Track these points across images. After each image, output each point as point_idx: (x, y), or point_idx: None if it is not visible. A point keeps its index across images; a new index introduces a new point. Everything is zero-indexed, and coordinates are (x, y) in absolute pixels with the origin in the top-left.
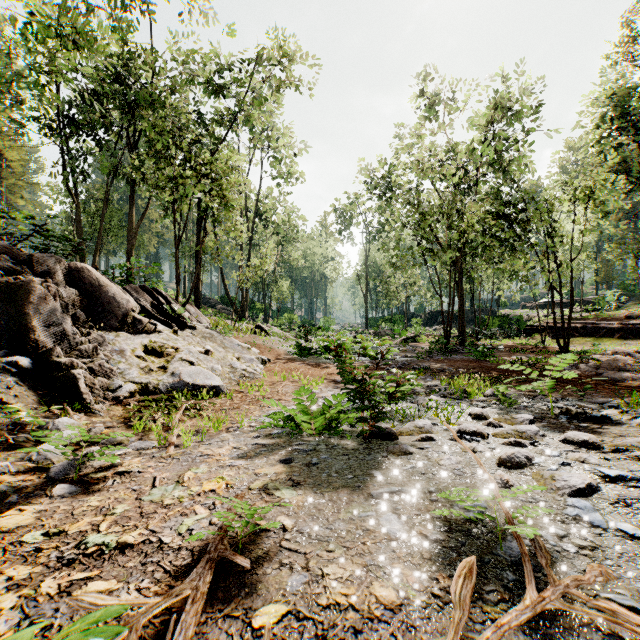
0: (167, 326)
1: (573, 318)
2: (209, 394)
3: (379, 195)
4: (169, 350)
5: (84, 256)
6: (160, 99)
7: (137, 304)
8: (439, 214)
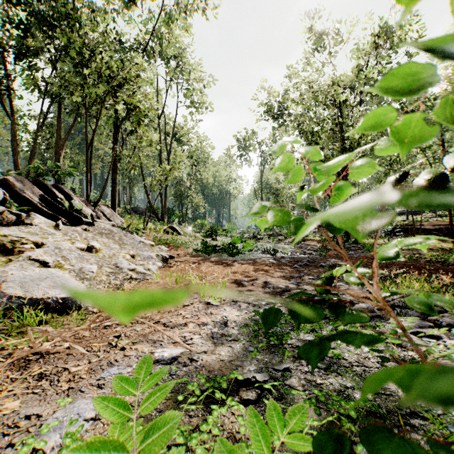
0: (55, 220)
1: (431, 221)
2: (48, 313)
3: (274, 119)
4: (26, 246)
5: (19, 166)
6: (78, 19)
7: (5, 192)
8: (333, 123)
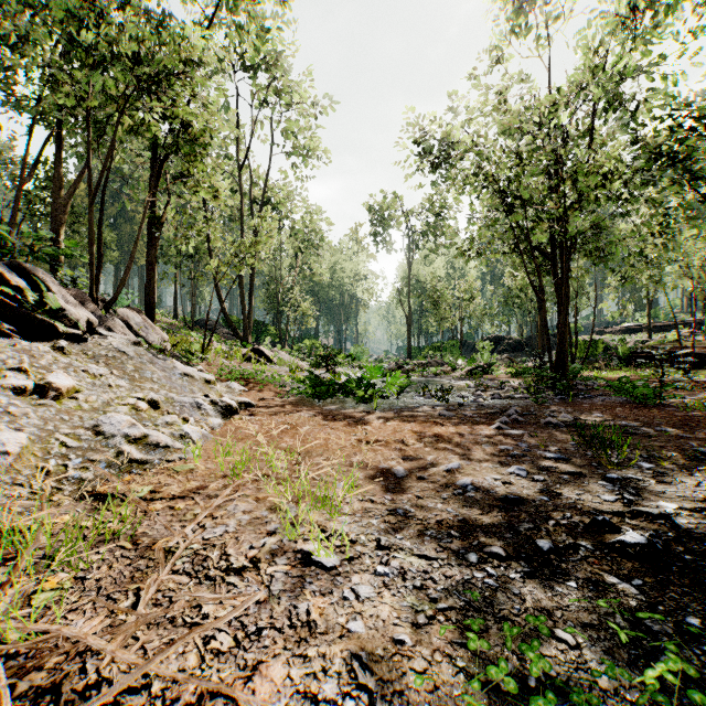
0: None
1: (698, 342)
2: None
3: (433, 167)
4: None
5: None
6: None
7: None
8: (547, 159)
